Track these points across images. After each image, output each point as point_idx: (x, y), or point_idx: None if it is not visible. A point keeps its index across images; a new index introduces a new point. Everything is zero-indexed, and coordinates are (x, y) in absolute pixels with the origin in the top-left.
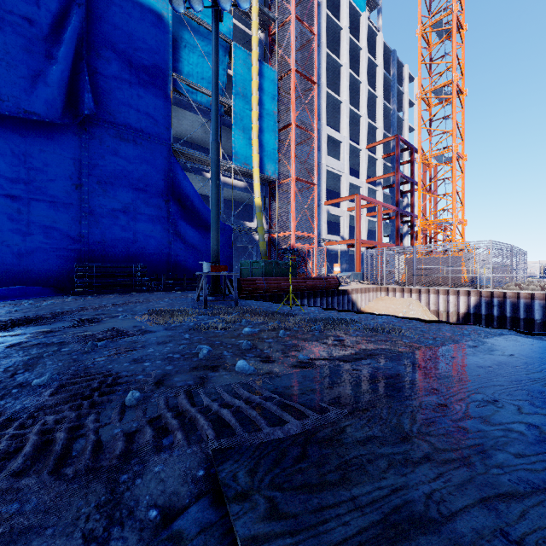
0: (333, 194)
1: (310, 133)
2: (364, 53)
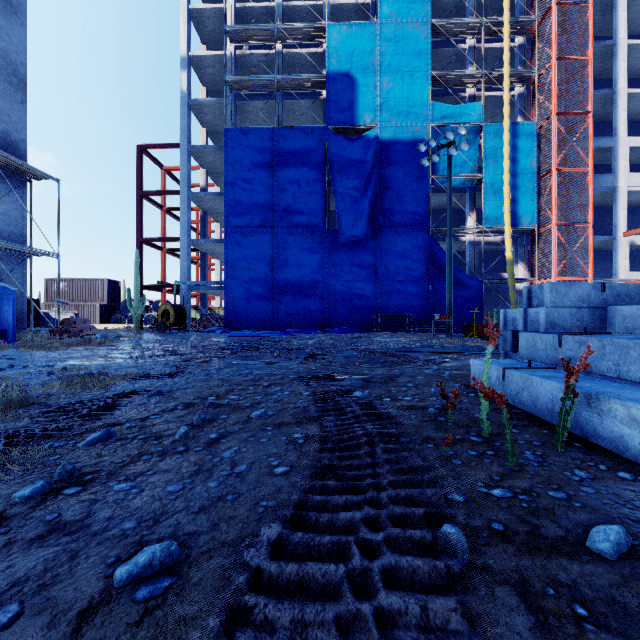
0: None
1: (581, 169)
2: None
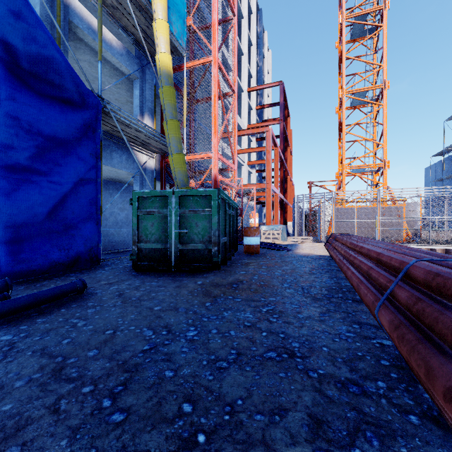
0: None
1: (231, 6)
2: None
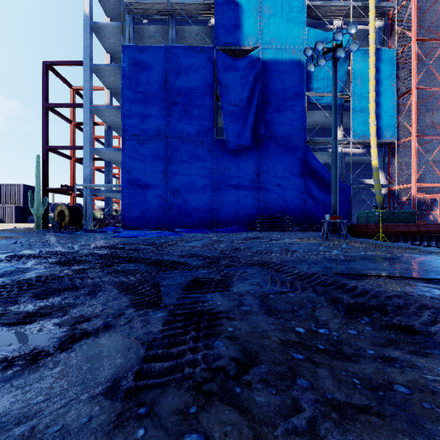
0: None
1: (437, 89)
2: None
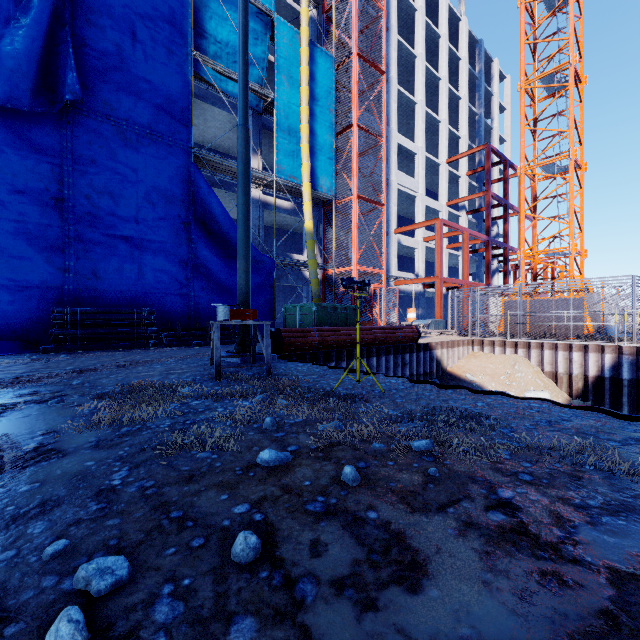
0: (404, 221)
1: (378, 138)
2: (444, 41)
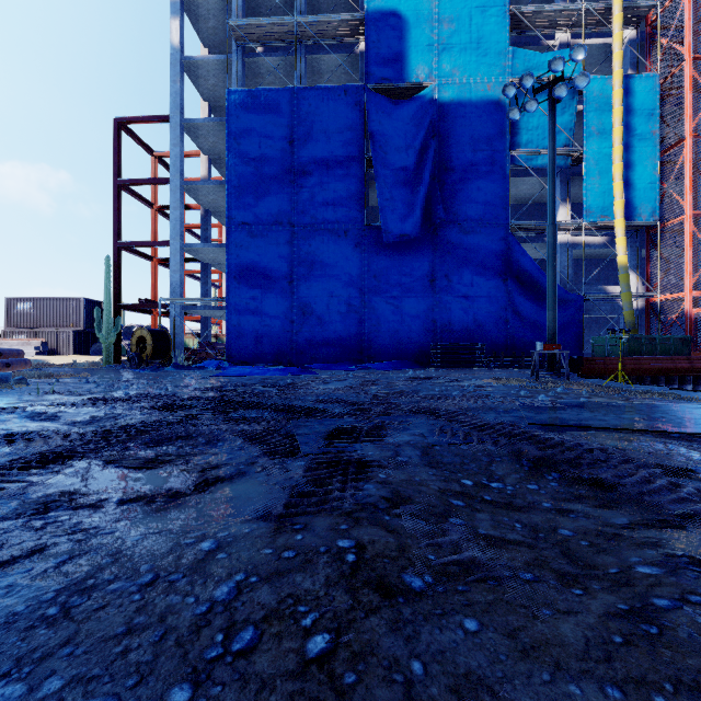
0: None
1: None
2: None
